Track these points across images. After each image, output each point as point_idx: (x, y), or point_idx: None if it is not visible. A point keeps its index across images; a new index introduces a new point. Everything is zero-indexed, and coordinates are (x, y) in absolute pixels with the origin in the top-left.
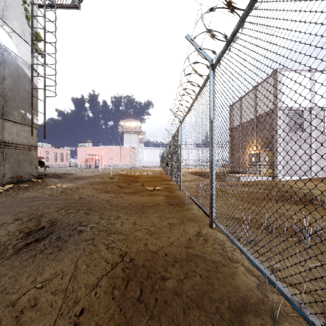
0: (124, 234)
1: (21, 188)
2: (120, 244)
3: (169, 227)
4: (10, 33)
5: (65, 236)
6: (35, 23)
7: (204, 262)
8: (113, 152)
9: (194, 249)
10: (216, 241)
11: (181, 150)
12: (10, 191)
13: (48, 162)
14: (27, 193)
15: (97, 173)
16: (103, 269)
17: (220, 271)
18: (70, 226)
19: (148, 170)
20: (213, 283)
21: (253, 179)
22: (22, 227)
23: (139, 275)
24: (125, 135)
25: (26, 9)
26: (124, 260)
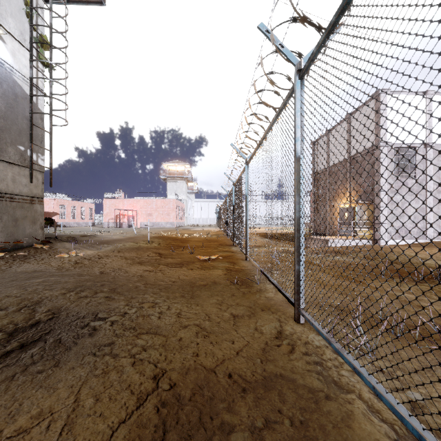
0: (162, 334)
1: (17, 258)
2: (155, 355)
3: (233, 323)
4: (3, 35)
5: (69, 339)
6: (40, 23)
7: (294, 390)
8: (153, 206)
9: (276, 365)
10: (308, 348)
11: (247, 203)
12: (1, 262)
13: (63, 220)
14: (25, 266)
15: (129, 235)
16: (122, 406)
17: (323, 410)
18: (79, 321)
19: (201, 230)
20: (315, 440)
21: (347, 243)
22: (4, 322)
23: (185, 420)
24: (168, 182)
25: (26, 3)
26: (159, 386)
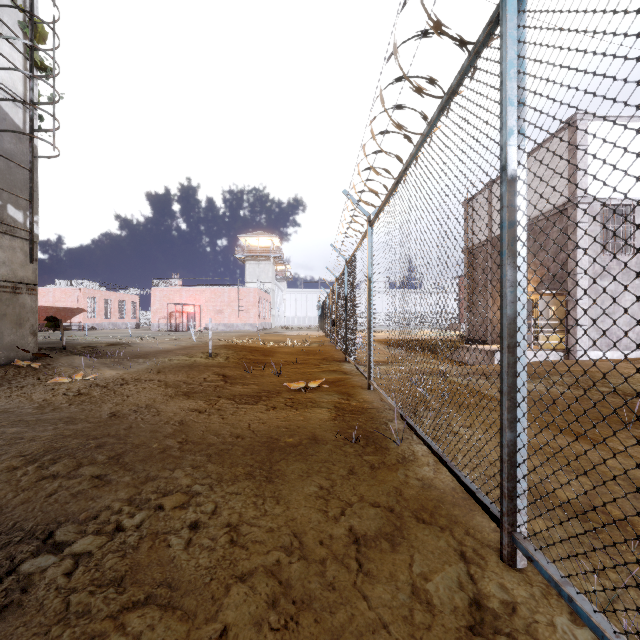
0: (181, 608)
1: None
2: None
3: (357, 566)
4: None
5: None
6: None
7: None
8: (224, 299)
9: None
10: None
11: (370, 291)
12: None
13: (93, 319)
14: None
15: (185, 343)
16: None
17: None
18: (4, 554)
19: (295, 335)
20: None
21: None
22: None
23: None
24: (248, 264)
25: None
26: None
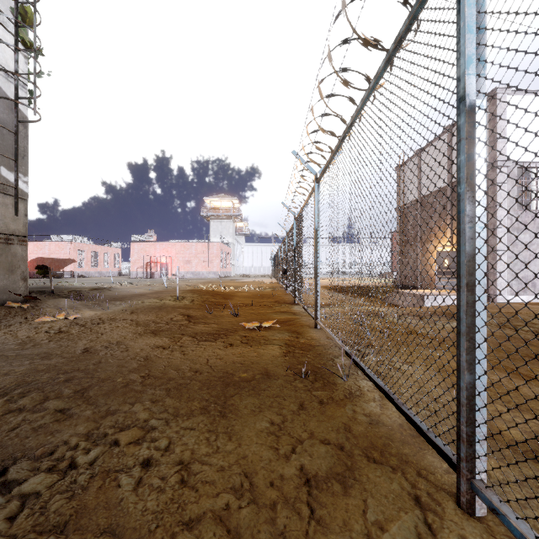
0: None
1: None
2: None
3: (309, 512)
4: None
5: None
6: None
7: None
8: (192, 251)
9: None
10: None
11: (317, 241)
12: None
13: (82, 268)
14: None
15: (157, 288)
16: None
17: None
18: None
19: (252, 282)
20: None
21: (450, 300)
22: None
23: None
24: (212, 222)
25: None
26: None
